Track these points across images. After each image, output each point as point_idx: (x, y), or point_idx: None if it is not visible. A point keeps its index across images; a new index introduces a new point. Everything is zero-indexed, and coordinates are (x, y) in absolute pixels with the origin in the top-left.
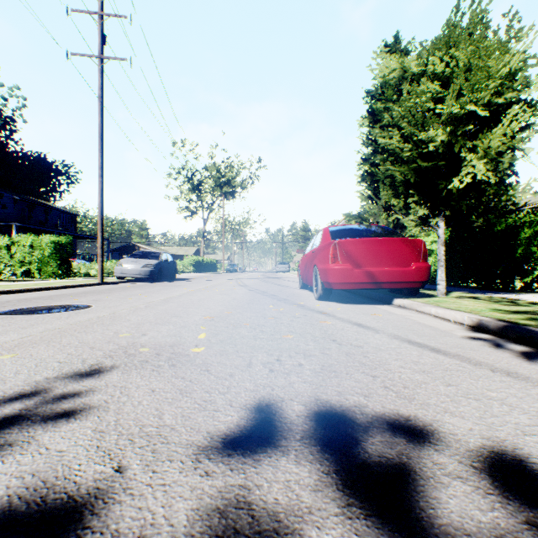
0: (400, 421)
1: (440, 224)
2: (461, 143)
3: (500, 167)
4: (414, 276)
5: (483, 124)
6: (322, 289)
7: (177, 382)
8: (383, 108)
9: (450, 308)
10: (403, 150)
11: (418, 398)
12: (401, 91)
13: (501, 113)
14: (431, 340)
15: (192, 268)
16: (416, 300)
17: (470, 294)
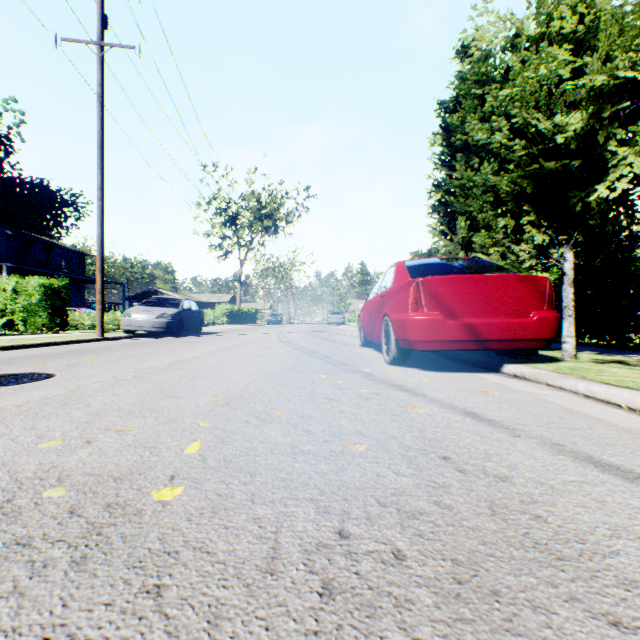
0: None
1: (566, 256)
2: (610, 130)
3: None
4: (535, 330)
5: None
6: (397, 350)
7: None
8: (460, 122)
9: (608, 382)
10: (513, 149)
11: None
12: (507, 67)
13: None
14: (633, 458)
15: (225, 319)
16: (540, 367)
17: (606, 356)
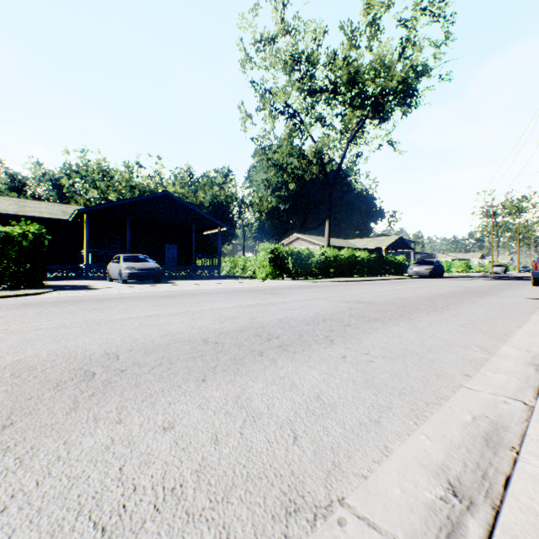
0: None
1: None
2: None
3: None
4: None
5: None
6: None
7: None
8: None
9: None
10: None
11: None
12: None
13: None
14: None
15: None
16: None
17: None
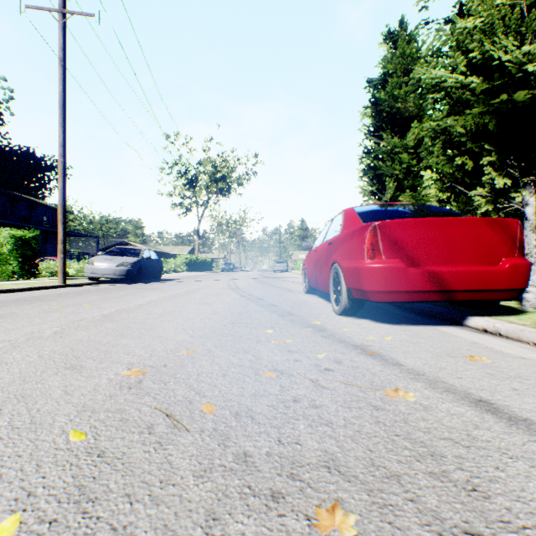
0: None
1: (528, 200)
2: None
3: None
4: (507, 279)
5: None
6: (349, 300)
7: None
8: (388, 96)
9: None
10: (469, 87)
11: None
12: (460, 5)
13: None
14: None
15: (185, 267)
16: (514, 321)
17: None
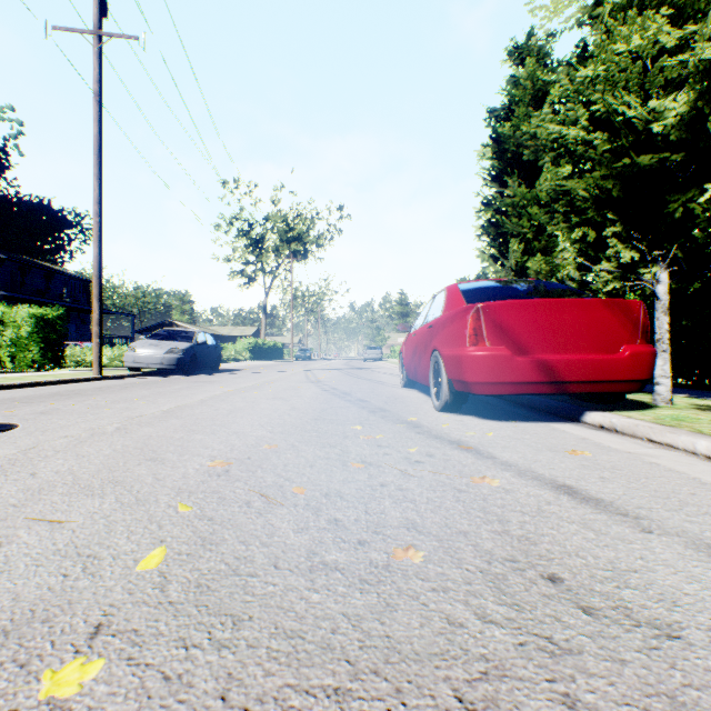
0: None
1: (660, 276)
2: None
3: None
4: (627, 369)
5: None
6: (450, 393)
7: None
8: (513, 132)
9: None
10: (593, 145)
11: None
12: (584, 46)
13: None
14: None
15: (248, 354)
16: (634, 416)
17: (706, 401)
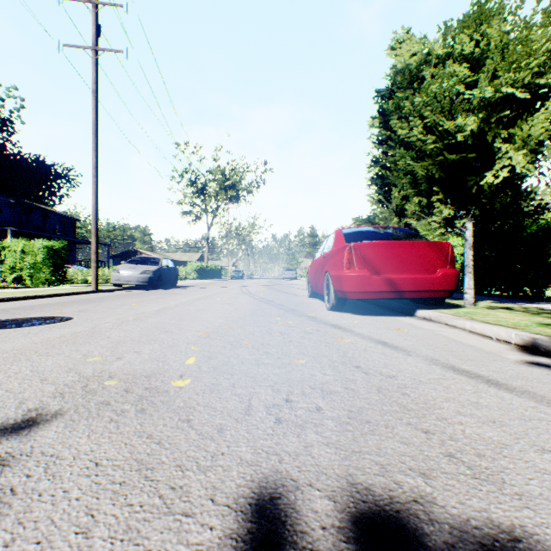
0: (503, 543)
1: (467, 226)
2: (496, 131)
3: (542, 158)
4: (440, 284)
5: (521, 110)
6: (335, 299)
7: (139, 446)
8: (394, 107)
9: (487, 321)
10: (426, 142)
11: (508, 479)
12: (422, 77)
13: (542, 97)
14: (481, 367)
15: (195, 275)
16: (443, 311)
17: (500, 304)
